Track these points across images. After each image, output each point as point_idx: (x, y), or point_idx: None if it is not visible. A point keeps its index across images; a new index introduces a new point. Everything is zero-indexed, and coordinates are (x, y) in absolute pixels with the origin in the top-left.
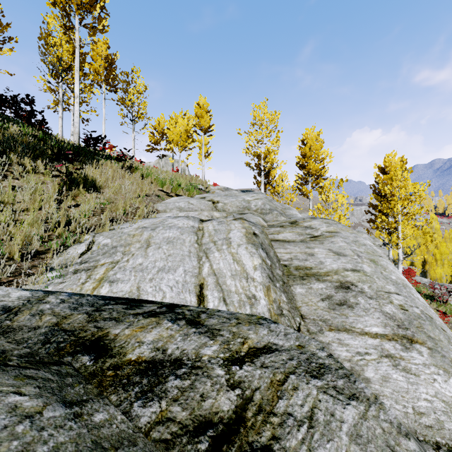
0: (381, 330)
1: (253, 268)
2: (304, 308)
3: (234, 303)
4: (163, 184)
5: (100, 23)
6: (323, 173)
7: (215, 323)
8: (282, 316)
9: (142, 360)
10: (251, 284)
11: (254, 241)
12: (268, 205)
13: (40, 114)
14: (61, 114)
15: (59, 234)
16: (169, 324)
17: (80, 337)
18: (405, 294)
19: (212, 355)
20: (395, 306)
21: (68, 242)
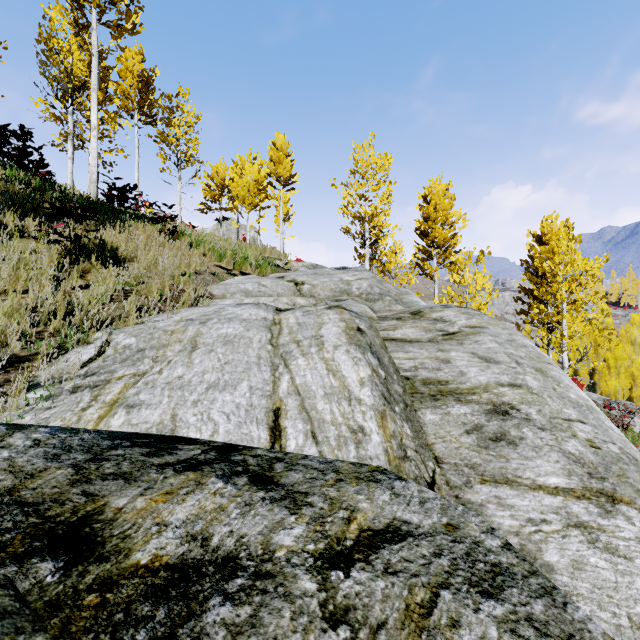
0: (563, 482)
1: (358, 383)
2: (440, 446)
3: (330, 440)
4: (222, 257)
5: (129, 20)
6: (453, 243)
7: (298, 481)
8: (407, 461)
9: (160, 564)
10: (356, 409)
11: (359, 340)
12: (376, 287)
13: (37, 151)
14: (70, 153)
15: (55, 331)
16: (219, 484)
17: (49, 517)
18: (592, 423)
19: (294, 547)
20: (582, 442)
21: (69, 343)
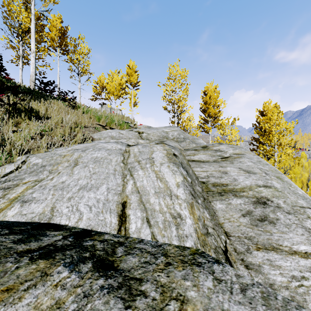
0: (309, 249)
1: (176, 185)
2: (227, 224)
3: (159, 224)
4: (99, 119)
5: None
6: (219, 115)
7: (134, 266)
8: (209, 236)
9: None
10: (175, 202)
11: (175, 160)
12: (182, 135)
13: None
14: (21, 66)
15: None
16: (64, 274)
17: None
18: None
19: None
20: None
21: (0, 162)
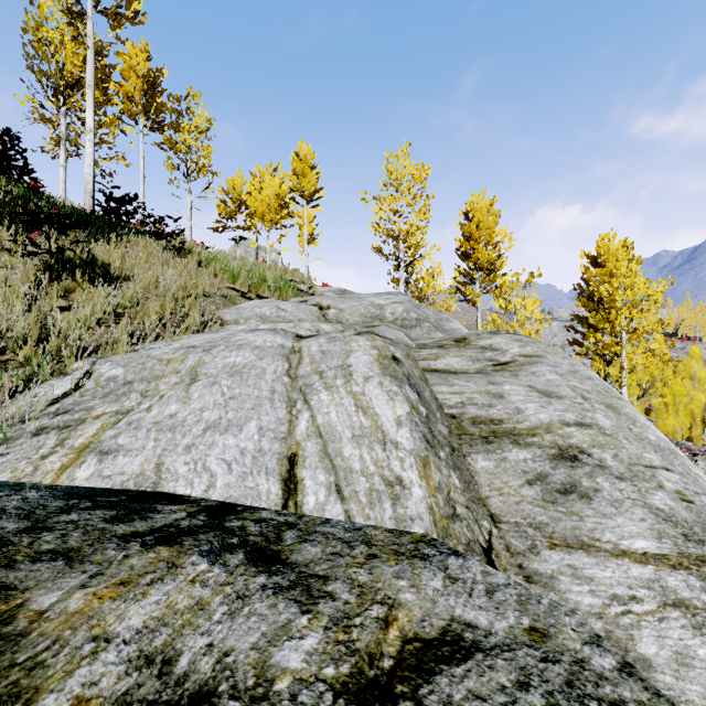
0: (652, 547)
1: (394, 423)
2: (496, 500)
3: (360, 496)
4: (235, 278)
5: (130, 7)
6: (498, 266)
7: (315, 558)
8: (456, 520)
9: None
10: (392, 455)
11: (395, 370)
12: (413, 312)
13: (20, 154)
14: (63, 160)
15: (26, 359)
16: (202, 566)
17: None
18: (679, 470)
19: (304, 672)
20: (670, 495)
21: (40, 374)
